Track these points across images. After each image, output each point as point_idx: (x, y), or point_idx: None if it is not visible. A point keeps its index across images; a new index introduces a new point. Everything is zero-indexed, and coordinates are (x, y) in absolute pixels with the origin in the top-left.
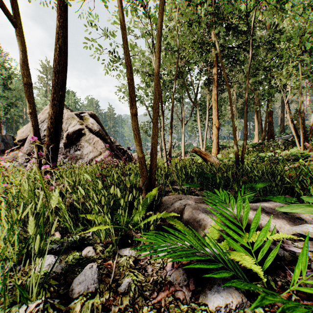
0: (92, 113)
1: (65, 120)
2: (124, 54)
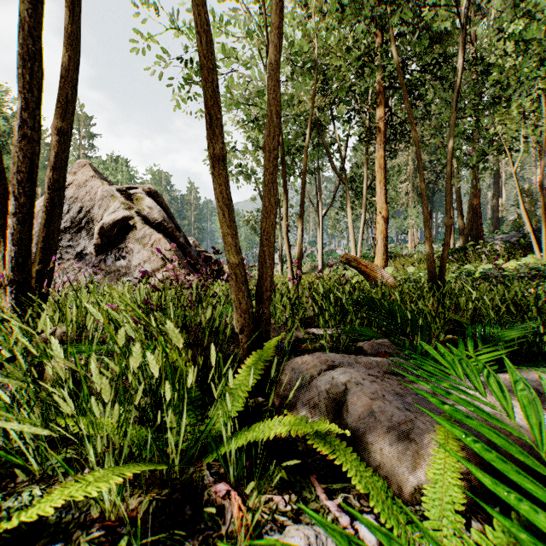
0: (151, 189)
1: (98, 201)
2: (193, 4)
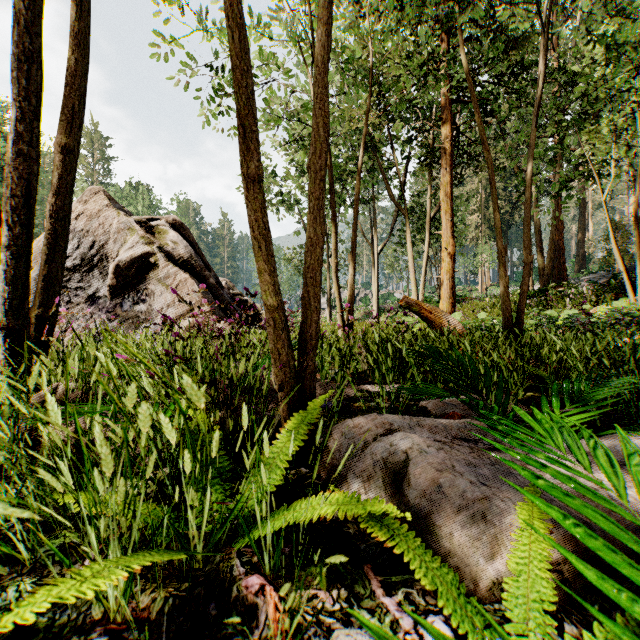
0: (175, 221)
1: (114, 234)
2: None
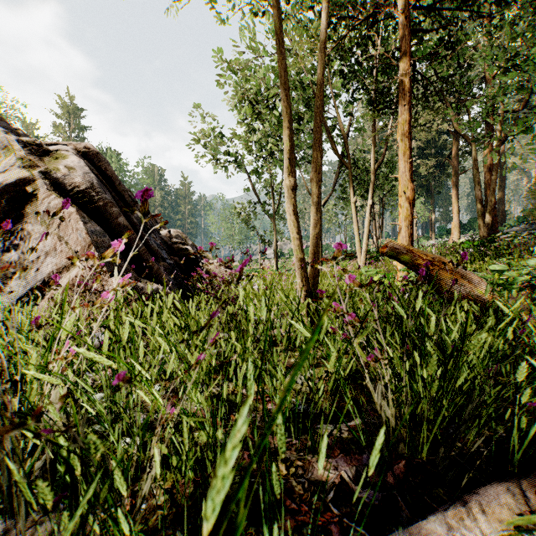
0: (88, 149)
1: None
2: None
